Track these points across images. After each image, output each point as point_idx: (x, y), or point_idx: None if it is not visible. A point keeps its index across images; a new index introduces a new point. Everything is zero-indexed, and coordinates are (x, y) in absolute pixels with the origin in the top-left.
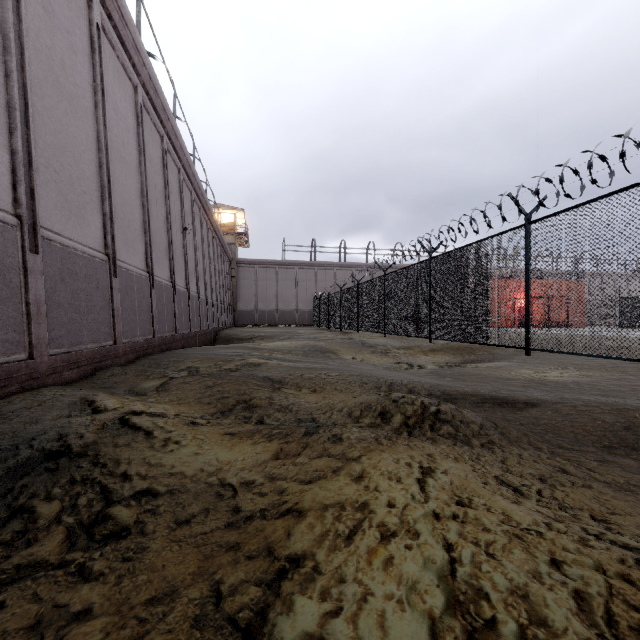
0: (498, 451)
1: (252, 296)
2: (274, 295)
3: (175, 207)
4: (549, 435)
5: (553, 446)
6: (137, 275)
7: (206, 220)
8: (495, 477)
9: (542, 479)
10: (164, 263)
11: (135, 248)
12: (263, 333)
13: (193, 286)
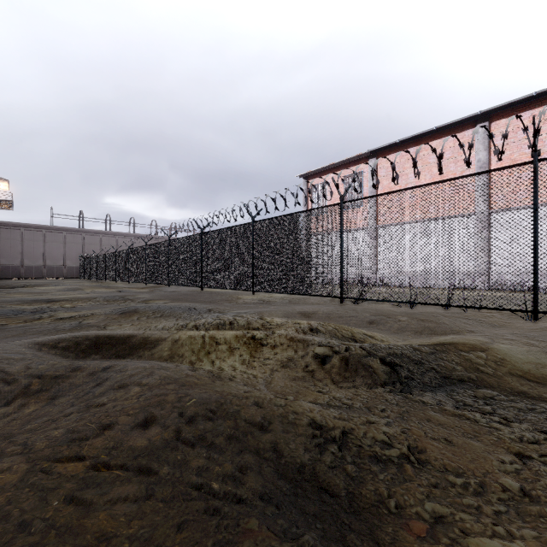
0: None
1: (18, 254)
2: (42, 253)
3: None
4: None
5: None
6: None
7: None
8: None
9: None
10: None
11: None
12: (34, 283)
13: None
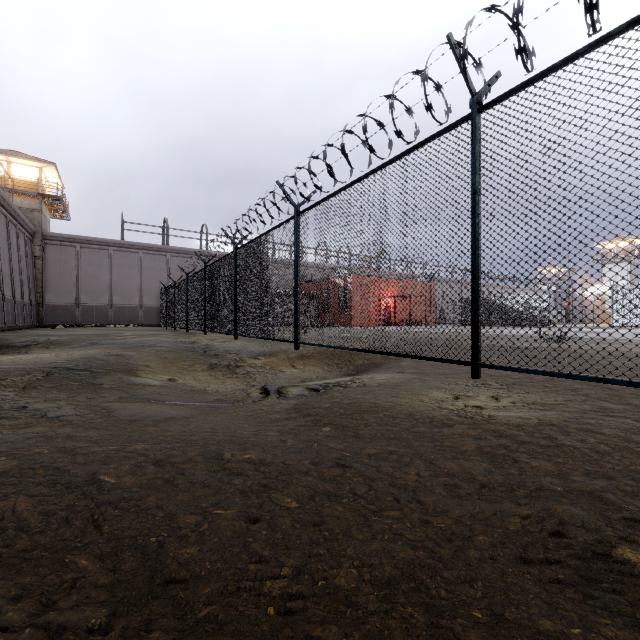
0: None
1: (71, 286)
2: (107, 285)
3: None
4: None
5: None
6: None
7: None
8: None
9: None
10: None
11: None
12: (56, 337)
13: None
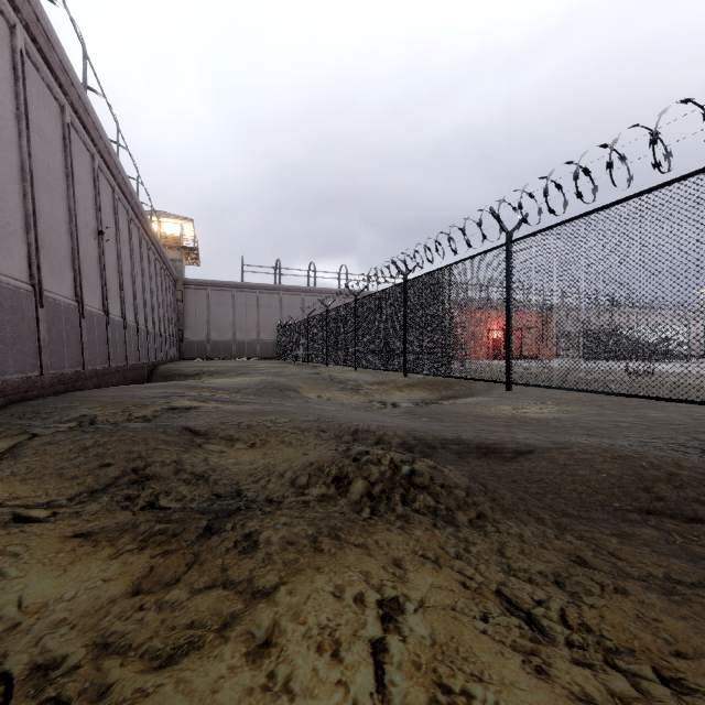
0: (492, 531)
1: (203, 324)
2: (231, 323)
3: (85, 203)
4: (549, 496)
5: (557, 514)
6: (10, 287)
7: (138, 227)
8: (497, 594)
9: (559, 582)
10: (64, 275)
11: (7, 249)
12: (213, 368)
13: (115, 308)
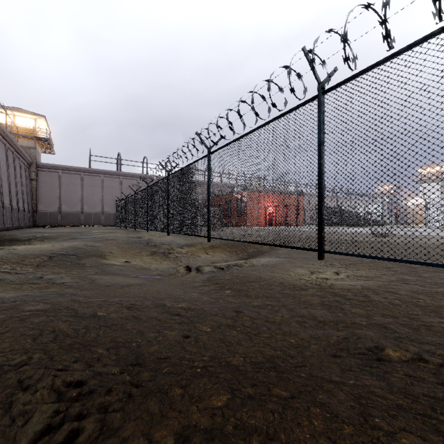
0: None
1: (55, 199)
2: (79, 199)
3: None
4: None
5: None
6: None
7: None
8: None
9: None
10: None
11: None
12: (48, 233)
13: None
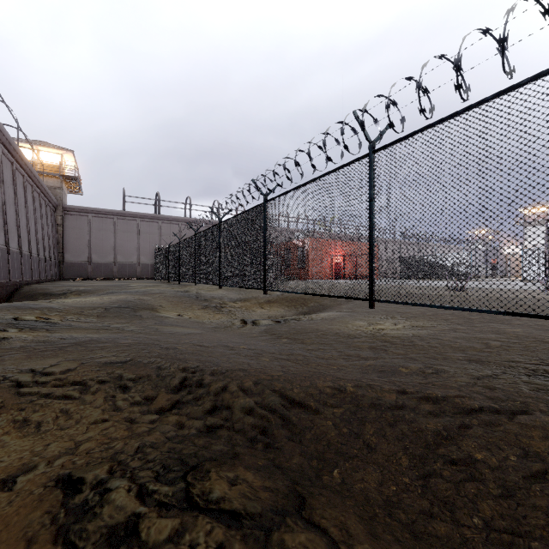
0: None
1: (84, 247)
2: (112, 247)
3: None
4: None
5: None
6: None
7: None
8: None
9: None
10: None
11: None
12: (84, 287)
13: None
